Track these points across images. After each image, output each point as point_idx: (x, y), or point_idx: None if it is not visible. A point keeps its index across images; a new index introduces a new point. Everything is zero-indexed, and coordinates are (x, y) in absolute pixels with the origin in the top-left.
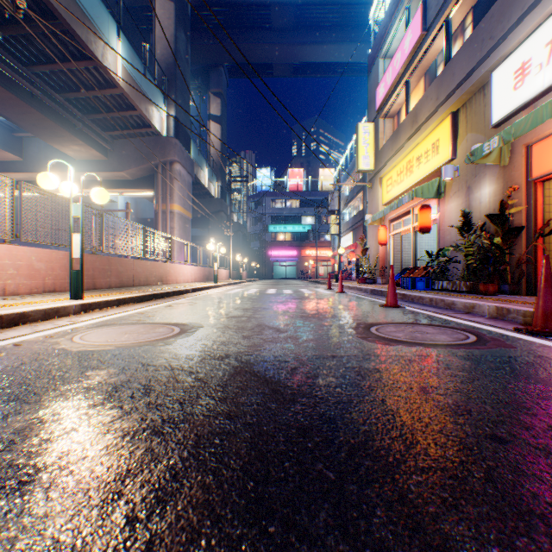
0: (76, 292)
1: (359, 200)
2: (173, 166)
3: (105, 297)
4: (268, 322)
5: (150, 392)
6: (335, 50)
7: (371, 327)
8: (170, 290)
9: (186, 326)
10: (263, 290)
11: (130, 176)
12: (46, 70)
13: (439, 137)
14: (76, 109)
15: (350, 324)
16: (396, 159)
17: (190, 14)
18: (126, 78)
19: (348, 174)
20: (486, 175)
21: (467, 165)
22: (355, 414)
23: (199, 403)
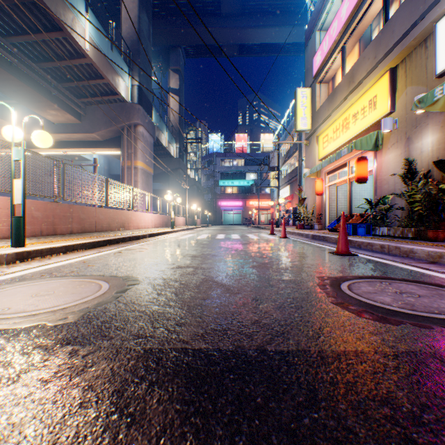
0: (17, 239)
1: (294, 159)
2: (137, 128)
3: (54, 243)
4: (216, 275)
5: None
6: (275, 32)
7: (340, 284)
8: (126, 235)
9: (119, 282)
10: (213, 235)
11: (100, 137)
12: (22, 40)
13: (377, 93)
14: (52, 78)
15: (312, 279)
16: (332, 118)
17: None
18: (94, 50)
19: (285, 137)
20: (429, 125)
21: (407, 117)
22: None
23: None
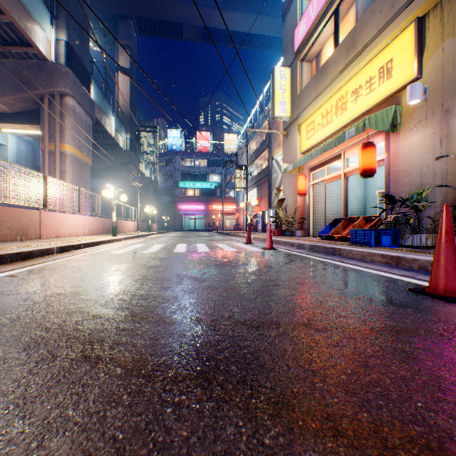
0: None
1: (263, 159)
2: (65, 99)
3: None
4: None
5: None
6: (242, 19)
7: None
8: None
9: None
10: (171, 245)
11: (7, 107)
12: None
13: (393, 56)
14: None
15: None
16: (322, 99)
17: None
18: None
19: (252, 136)
20: None
21: (446, 81)
22: None
23: None
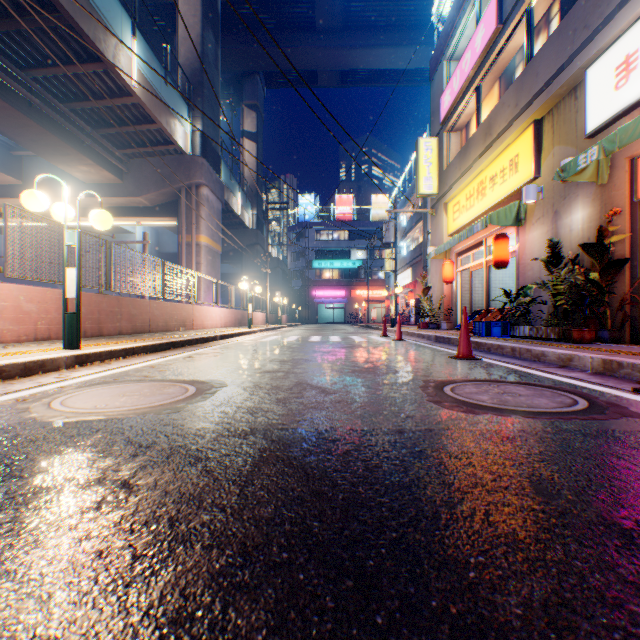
0: (71, 340)
1: (418, 231)
2: (200, 190)
3: (110, 346)
4: (311, 379)
5: (129, 496)
6: (391, 55)
7: (444, 386)
8: (192, 337)
9: (205, 385)
10: (306, 336)
11: (149, 202)
12: (46, 74)
13: (518, 152)
14: (84, 122)
15: (416, 382)
16: (465, 181)
17: (219, 11)
18: (143, 85)
19: (405, 201)
20: (579, 196)
21: (554, 184)
22: (449, 544)
23: (200, 519)
